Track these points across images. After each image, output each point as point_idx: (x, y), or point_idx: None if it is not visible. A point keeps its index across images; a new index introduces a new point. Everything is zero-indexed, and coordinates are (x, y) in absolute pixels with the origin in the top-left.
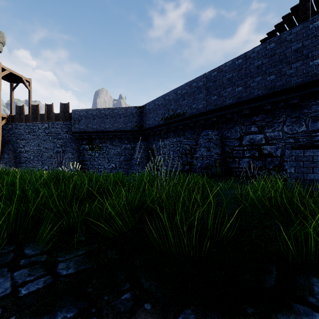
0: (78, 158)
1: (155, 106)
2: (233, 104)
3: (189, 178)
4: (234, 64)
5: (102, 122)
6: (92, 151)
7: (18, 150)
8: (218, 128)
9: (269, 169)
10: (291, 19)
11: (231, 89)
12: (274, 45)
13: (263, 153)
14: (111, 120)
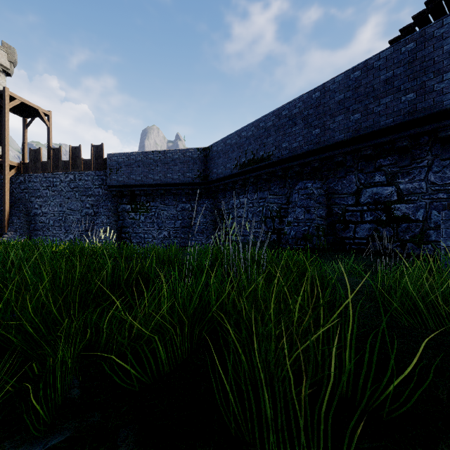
0: (116, 223)
1: (226, 147)
2: (346, 141)
3: (277, 254)
4: (347, 78)
5: (150, 172)
6: (135, 213)
7: (32, 212)
8: (322, 178)
9: (405, 240)
10: (440, 5)
11: (343, 117)
12: (414, 46)
13: (394, 216)
14: (163, 169)
